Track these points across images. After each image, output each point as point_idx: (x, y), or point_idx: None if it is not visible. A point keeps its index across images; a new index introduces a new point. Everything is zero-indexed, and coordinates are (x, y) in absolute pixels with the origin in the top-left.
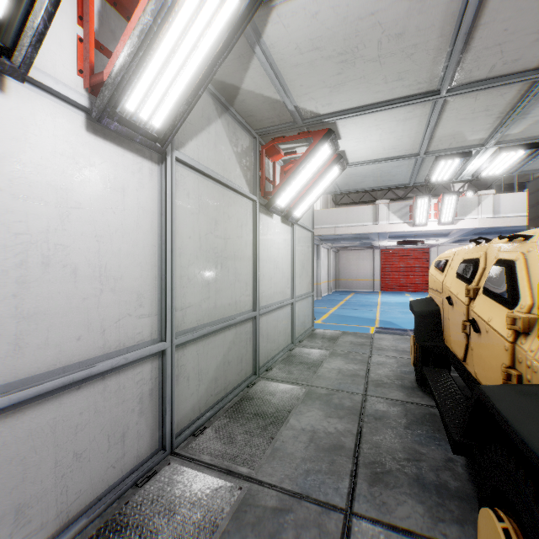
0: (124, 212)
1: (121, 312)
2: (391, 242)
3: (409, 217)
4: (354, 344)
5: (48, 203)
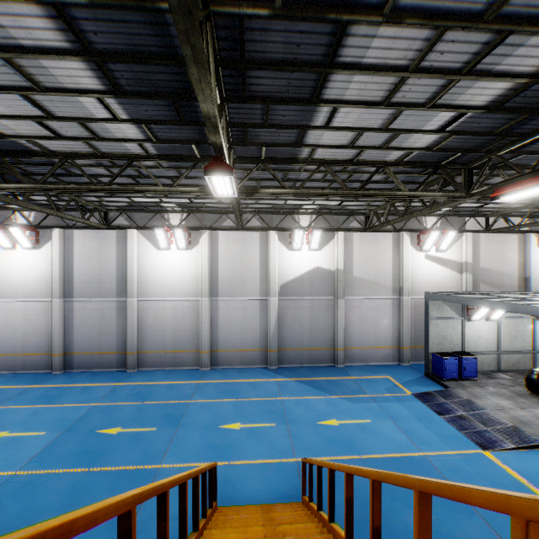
0: (490, 330)
1: (489, 345)
2: None
3: None
4: None
5: (480, 331)
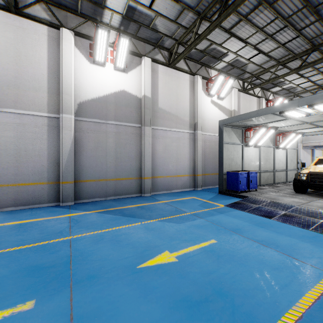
0: (256, 155)
1: (255, 166)
2: None
3: None
4: None
5: (251, 155)
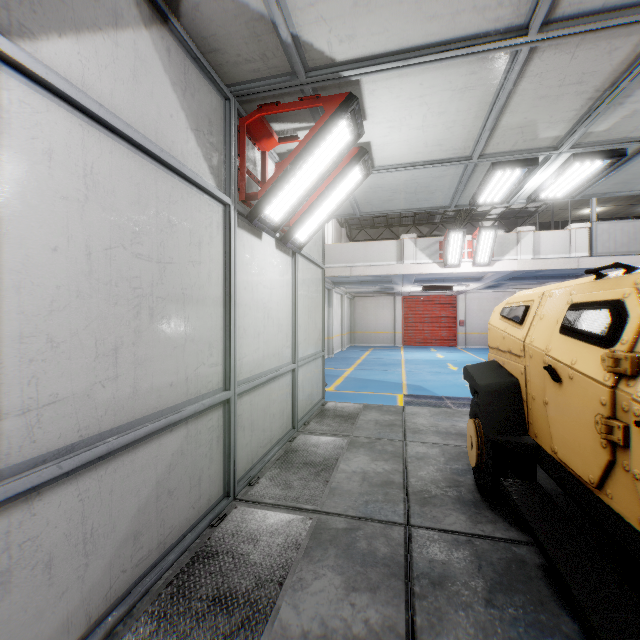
0: None
1: None
2: (415, 288)
3: (440, 256)
4: (380, 424)
5: None
